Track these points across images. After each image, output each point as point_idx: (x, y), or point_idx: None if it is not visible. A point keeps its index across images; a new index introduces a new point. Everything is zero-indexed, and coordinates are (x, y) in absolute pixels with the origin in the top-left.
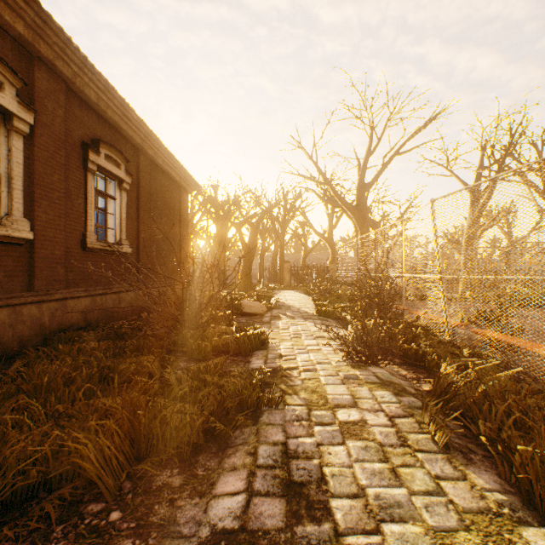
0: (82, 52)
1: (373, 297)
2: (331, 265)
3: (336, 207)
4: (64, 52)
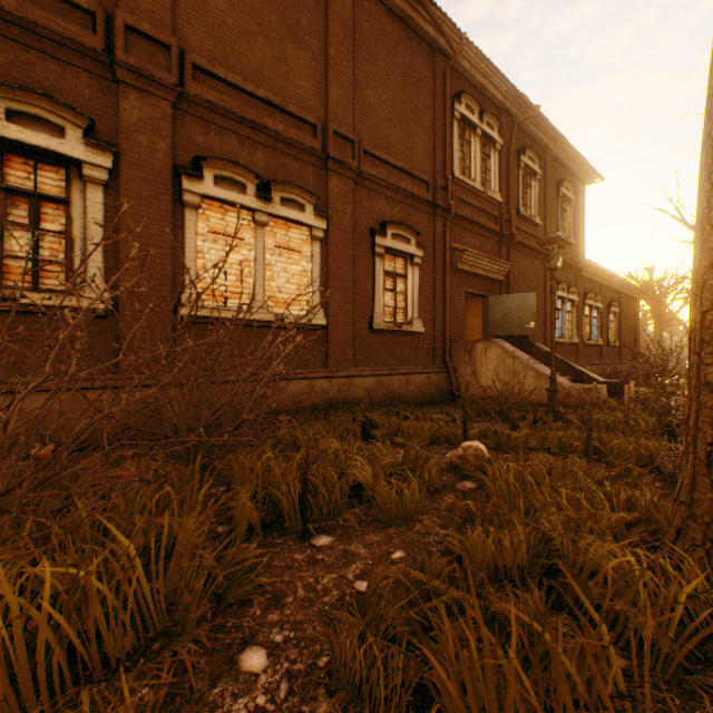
0: (615, 277)
1: None
2: None
3: None
4: (609, 280)
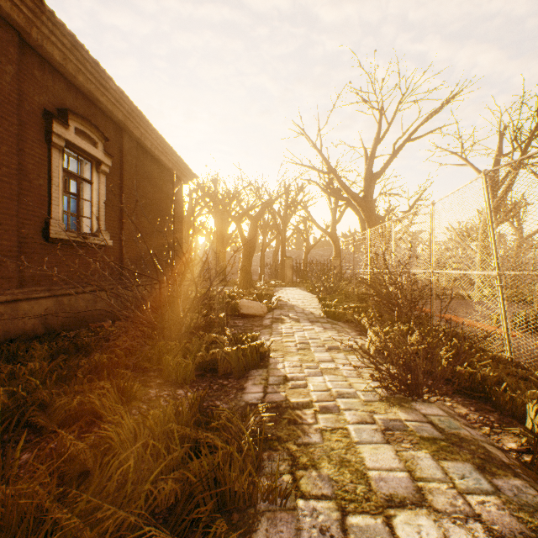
0: None
1: (391, 297)
2: (335, 261)
3: (341, 200)
4: None
